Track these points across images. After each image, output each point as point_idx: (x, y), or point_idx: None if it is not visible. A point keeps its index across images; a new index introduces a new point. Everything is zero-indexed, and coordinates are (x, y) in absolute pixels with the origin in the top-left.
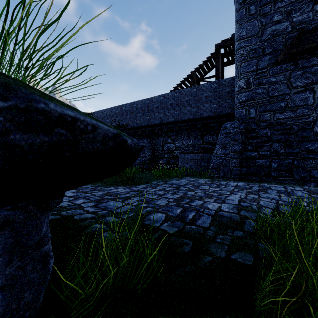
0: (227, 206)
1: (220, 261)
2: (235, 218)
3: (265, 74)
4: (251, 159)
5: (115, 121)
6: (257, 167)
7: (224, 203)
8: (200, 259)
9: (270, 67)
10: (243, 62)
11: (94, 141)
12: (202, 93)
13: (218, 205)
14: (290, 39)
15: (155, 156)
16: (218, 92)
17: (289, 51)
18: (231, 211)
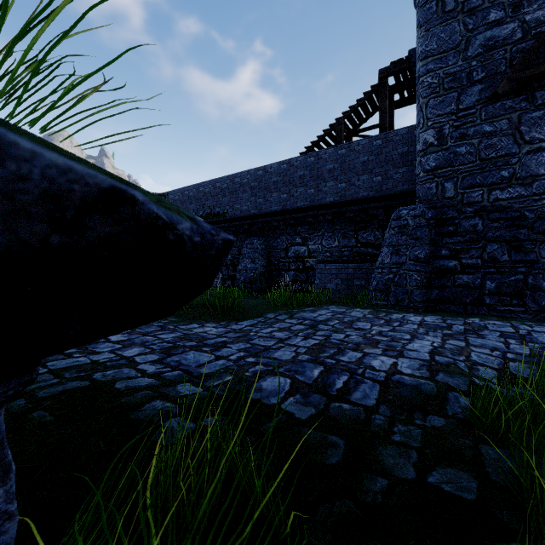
0: (409, 363)
1: (407, 489)
2: (427, 388)
3: (473, 119)
4: (447, 274)
5: (204, 208)
6: (457, 288)
7: (402, 358)
8: (364, 483)
9: (482, 106)
10: (432, 99)
11: (3, 211)
12: (357, 156)
13: (392, 361)
14: (520, 54)
15: (273, 268)
16: (385, 154)
17: (520, 75)
18: (417, 375)
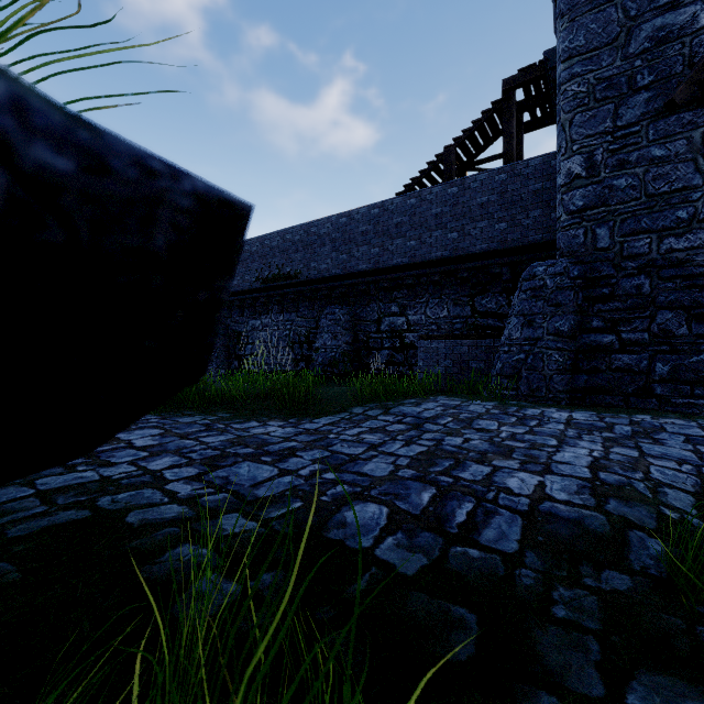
0: (563, 484)
1: None
2: (595, 525)
3: (636, 140)
4: (600, 353)
5: (270, 267)
6: (615, 373)
7: (551, 475)
8: (519, 703)
9: (649, 122)
10: (579, 113)
11: None
12: (473, 195)
13: (537, 480)
14: (703, 48)
15: (361, 346)
16: (511, 193)
17: None
18: (577, 502)
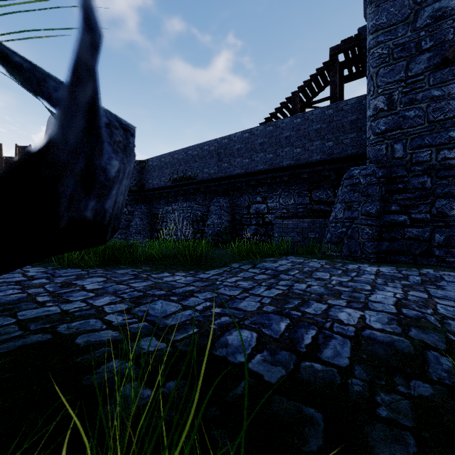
0: (377, 317)
1: None
2: (402, 346)
3: (421, 85)
4: (397, 227)
5: (178, 172)
6: (407, 241)
7: (369, 311)
8: None
9: (430, 73)
10: (382, 68)
11: None
12: (311, 124)
13: (359, 314)
14: None
15: (237, 223)
16: (336, 122)
17: None
18: (388, 330)
